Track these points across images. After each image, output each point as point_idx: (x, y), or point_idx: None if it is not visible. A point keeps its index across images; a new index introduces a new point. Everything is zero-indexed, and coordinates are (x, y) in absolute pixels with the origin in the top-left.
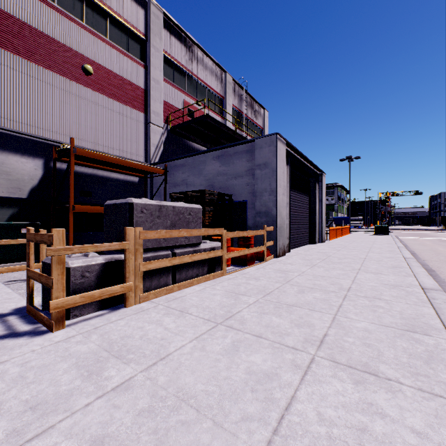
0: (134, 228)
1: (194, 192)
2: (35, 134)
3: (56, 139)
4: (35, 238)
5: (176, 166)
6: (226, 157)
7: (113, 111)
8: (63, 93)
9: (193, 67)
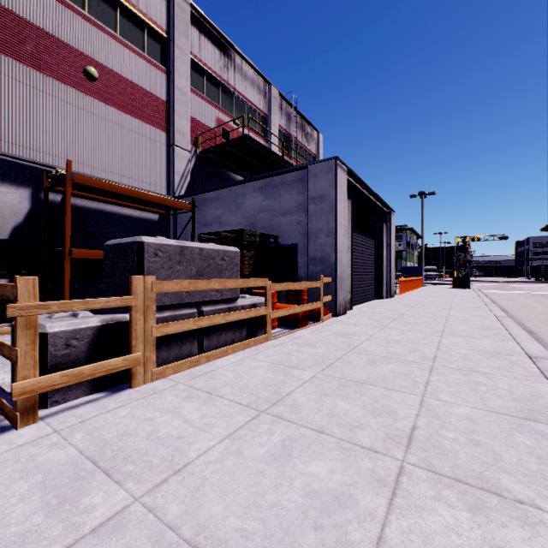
0: (144, 277)
1: (230, 233)
2: (19, 155)
3: (48, 163)
4: None
5: (207, 200)
6: (271, 189)
7: (126, 128)
8: (58, 103)
9: (229, 77)
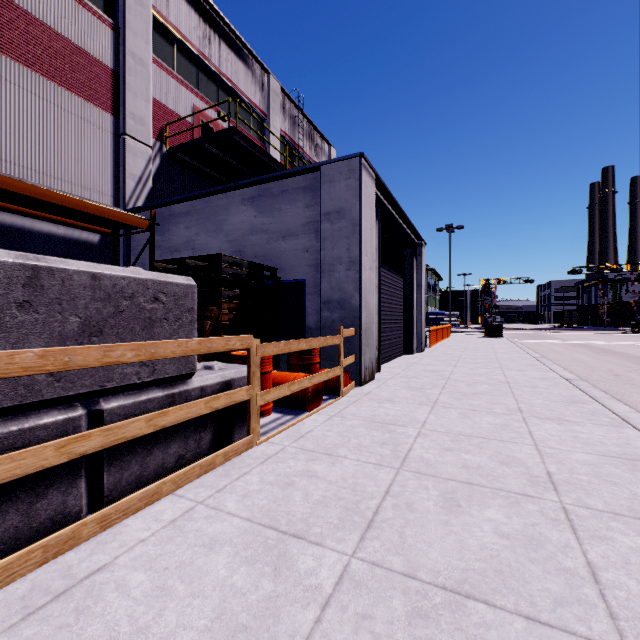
0: None
1: (202, 260)
2: None
3: None
4: None
5: (174, 215)
6: (267, 200)
7: (40, 97)
8: None
9: (212, 53)
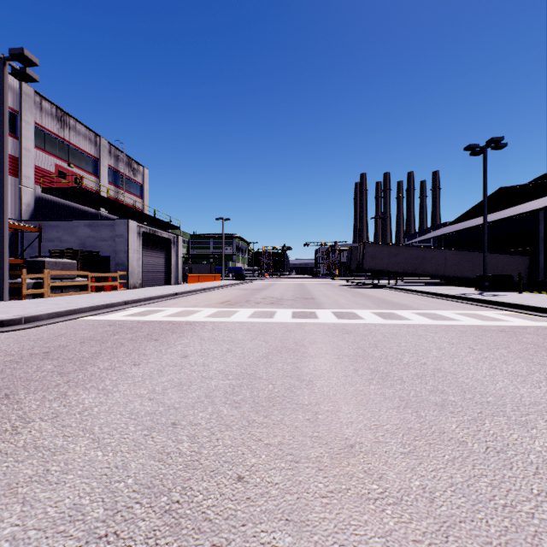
0: (47, 270)
1: (70, 250)
2: None
3: None
4: (9, 273)
5: (51, 226)
6: (96, 226)
7: None
8: None
9: (65, 134)
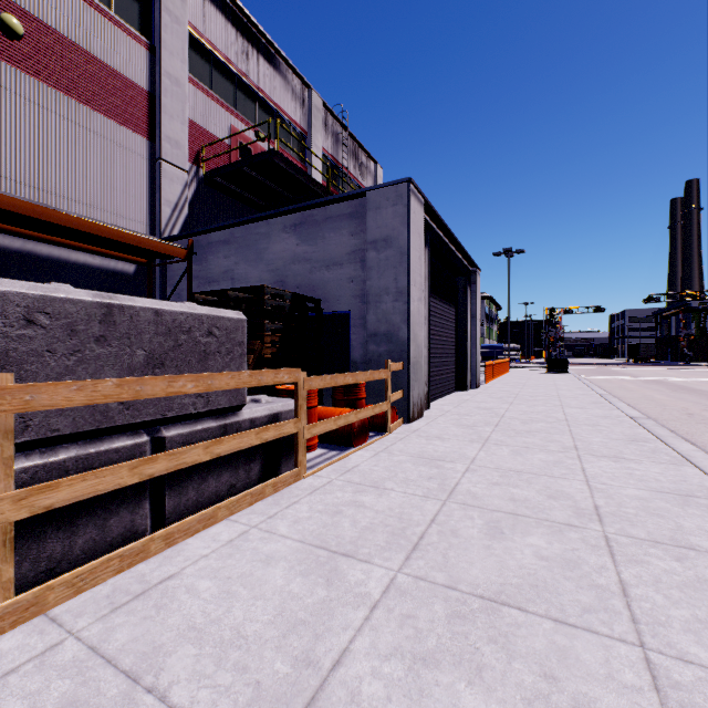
0: None
1: (243, 292)
2: None
3: None
4: None
5: (212, 243)
6: (310, 227)
7: (77, 124)
8: None
9: (250, 69)
